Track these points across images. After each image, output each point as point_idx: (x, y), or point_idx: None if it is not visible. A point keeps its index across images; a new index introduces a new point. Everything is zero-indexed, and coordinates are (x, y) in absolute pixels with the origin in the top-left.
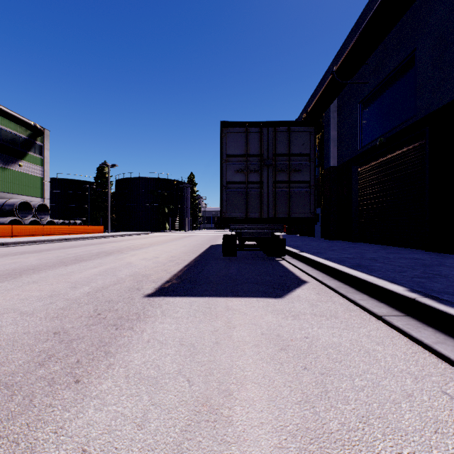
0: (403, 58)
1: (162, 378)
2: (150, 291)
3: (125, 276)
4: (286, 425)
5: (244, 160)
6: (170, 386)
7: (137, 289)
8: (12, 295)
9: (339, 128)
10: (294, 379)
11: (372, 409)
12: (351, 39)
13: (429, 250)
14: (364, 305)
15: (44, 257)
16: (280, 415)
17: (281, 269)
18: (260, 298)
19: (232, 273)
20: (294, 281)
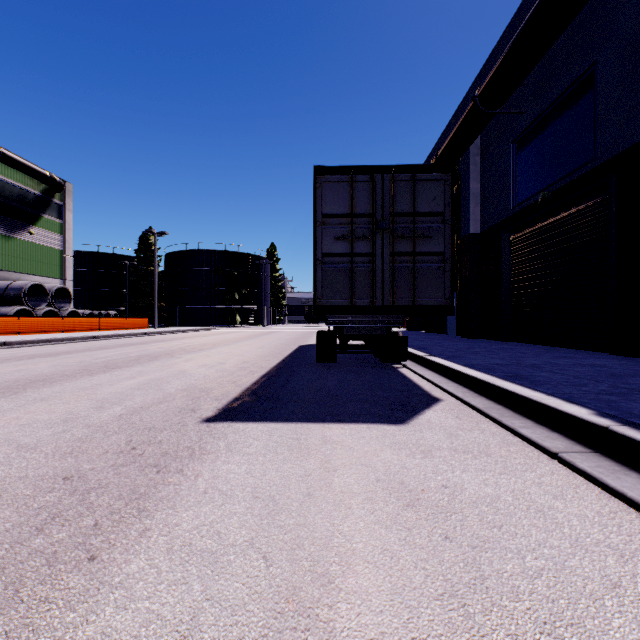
0: (577, 76)
1: (223, 553)
2: (211, 413)
3: (176, 390)
4: (421, 639)
5: (348, 222)
6: (236, 567)
7: (191, 411)
8: (9, 419)
9: (483, 178)
10: (429, 557)
11: (559, 610)
12: (501, 50)
13: (616, 353)
14: (528, 436)
15: (61, 363)
16: (411, 619)
17: (402, 380)
18: (373, 424)
19: (330, 386)
20: (422, 398)
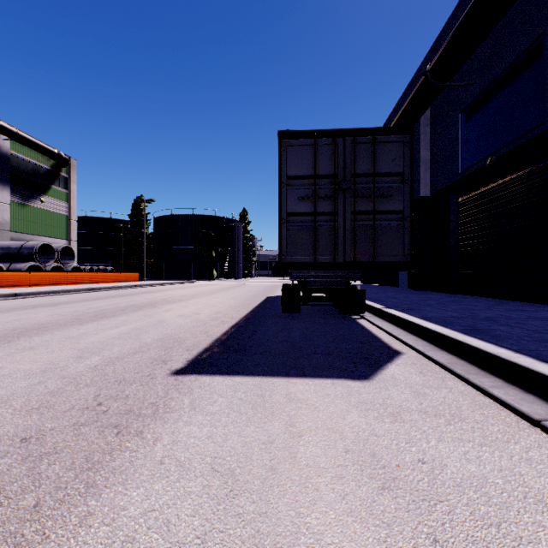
0: (524, 47)
1: None
2: (180, 364)
3: (152, 340)
4: None
5: (311, 183)
6: None
7: (162, 362)
8: None
9: (432, 146)
10: None
11: None
12: (451, 27)
13: None
14: (502, 397)
15: (58, 313)
16: None
17: (362, 332)
18: (337, 379)
19: (294, 337)
20: (383, 351)
